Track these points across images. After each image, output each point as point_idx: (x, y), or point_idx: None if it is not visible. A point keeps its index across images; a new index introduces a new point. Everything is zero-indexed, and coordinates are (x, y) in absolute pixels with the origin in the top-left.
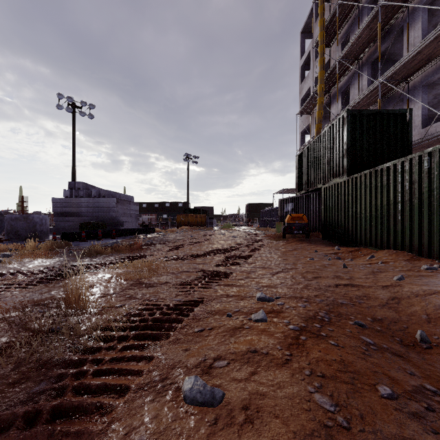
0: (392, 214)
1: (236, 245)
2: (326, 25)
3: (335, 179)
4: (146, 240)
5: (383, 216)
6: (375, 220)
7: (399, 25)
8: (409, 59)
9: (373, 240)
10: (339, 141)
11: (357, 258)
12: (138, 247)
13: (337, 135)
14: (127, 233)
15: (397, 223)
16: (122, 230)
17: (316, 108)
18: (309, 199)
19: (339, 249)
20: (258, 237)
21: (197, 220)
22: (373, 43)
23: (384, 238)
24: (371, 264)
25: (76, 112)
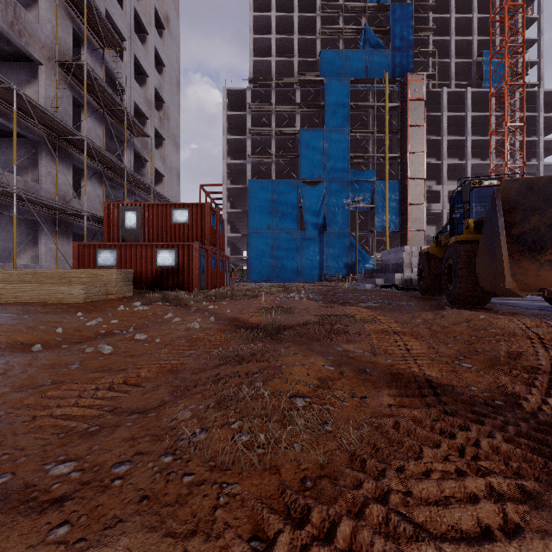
0: None
1: None
2: None
3: None
4: None
5: None
6: None
7: None
8: None
9: None
10: None
11: None
12: None
13: None
14: None
15: None
16: None
17: None
18: None
19: None
20: None
21: None
22: None
23: None
24: None
25: None
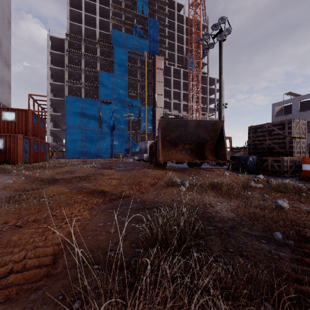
0: None
1: None
2: None
3: None
4: None
5: None
6: None
7: None
8: None
9: None
10: None
11: None
12: None
13: None
14: None
15: None
16: None
17: None
18: None
19: None
20: None
21: None
22: None
23: None
24: None
25: None
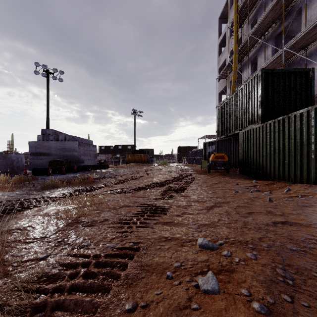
0: (306, 153)
1: (172, 179)
2: (239, 9)
3: (250, 125)
4: (100, 175)
5: (296, 155)
6: (288, 158)
7: (298, 6)
8: (308, 30)
9: (286, 175)
10: (255, 95)
11: (274, 190)
12: (90, 181)
13: (253, 90)
14: (86, 168)
15: (310, 161)
16: (82, 166)
17: (231, 74)
18: (227, 142)
19: (256, 182)
20: (188, 172)
21: (141, 158)
22: (277, 22)
23: (297, 173)
24: (292, 197)
25: (49, 77)
